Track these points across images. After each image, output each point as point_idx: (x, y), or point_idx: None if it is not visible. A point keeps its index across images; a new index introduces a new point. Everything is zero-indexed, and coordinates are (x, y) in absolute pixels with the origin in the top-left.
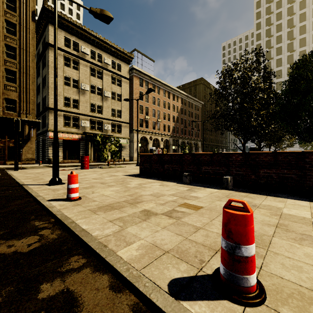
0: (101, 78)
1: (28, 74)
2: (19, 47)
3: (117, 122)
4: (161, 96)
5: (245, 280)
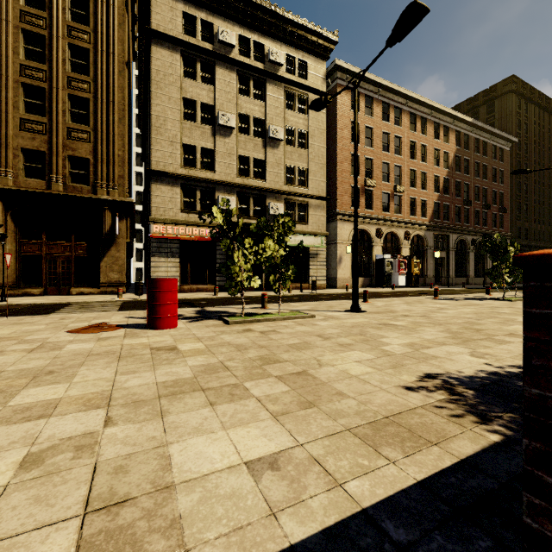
0: (262, 98)
1: (112, 102)
2: (95, 48)
3: (299, 197)
4: (405, 129)
5: None
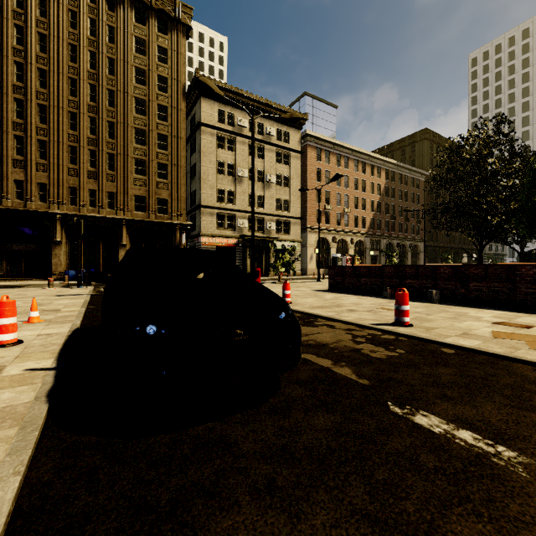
0: (262, 157)
1: (179, 165)
2: (171, 134)
3: (284, 218)
4: (351, 170)
5: (403, 319)
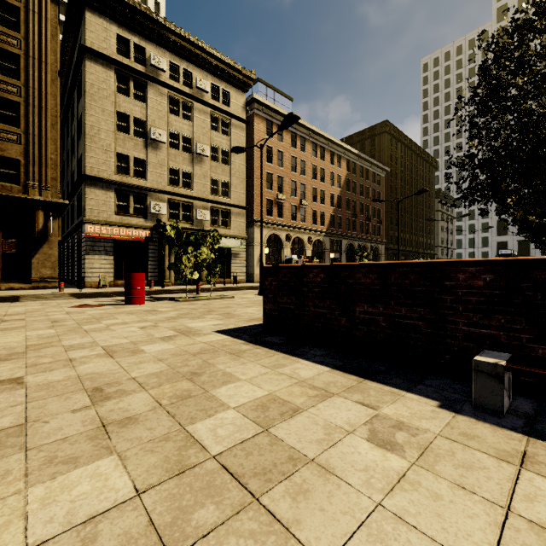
0: (190, 119)
1: (44, 108)
2: (26, 54)
3: (222, 206)
4: (308, 155)
5: None
